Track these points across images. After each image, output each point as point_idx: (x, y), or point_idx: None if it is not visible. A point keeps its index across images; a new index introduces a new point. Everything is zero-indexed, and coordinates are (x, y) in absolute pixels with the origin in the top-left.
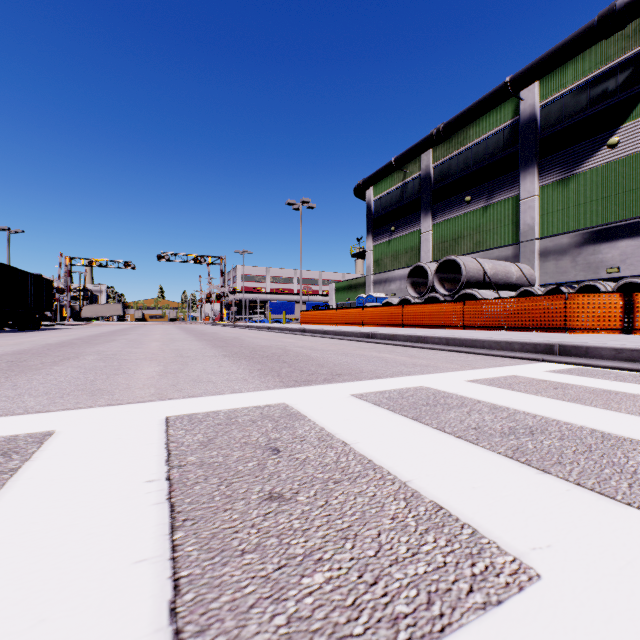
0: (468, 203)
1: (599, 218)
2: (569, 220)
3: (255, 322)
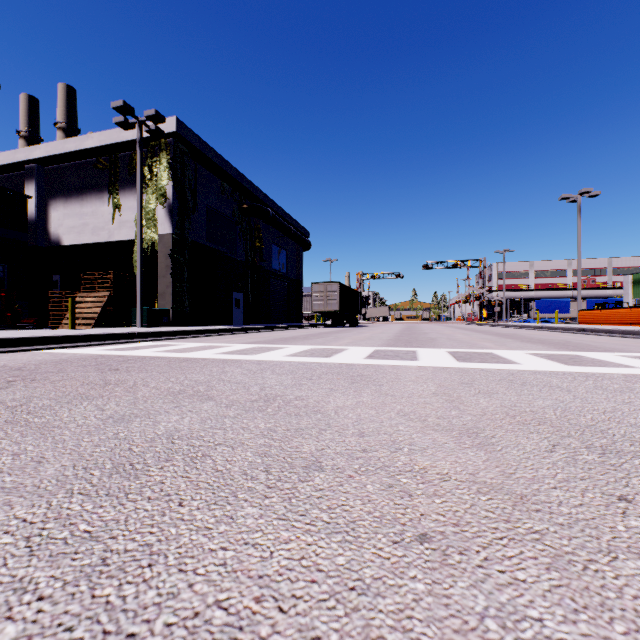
0: None
1: None
2: None
3: (518, 322)
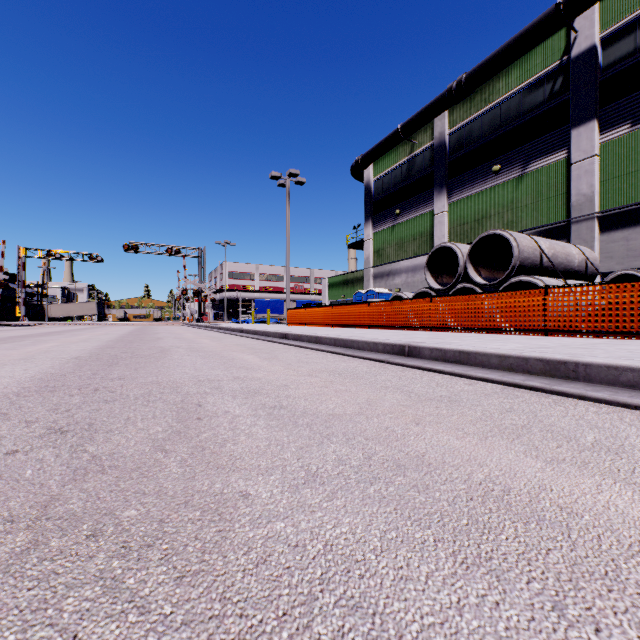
0: (496, 174)
1: None
2: None
3: (237, 322)
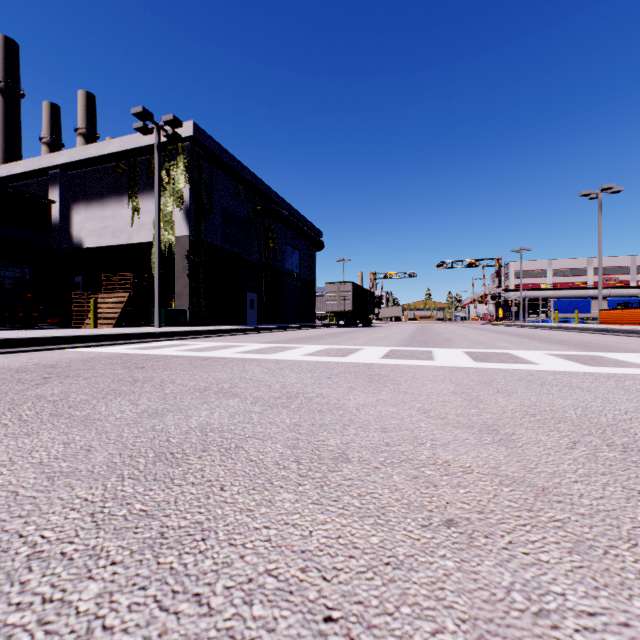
0: None
1: None
2: None
3: (536, 322)
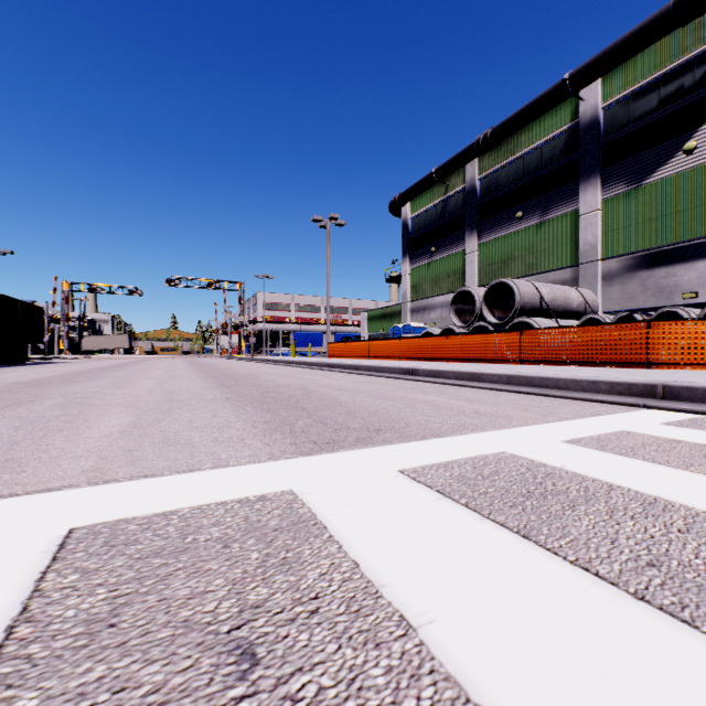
0: (519, 219)
1: (673, 235)
2: (638, 238)
3: (277, 355)
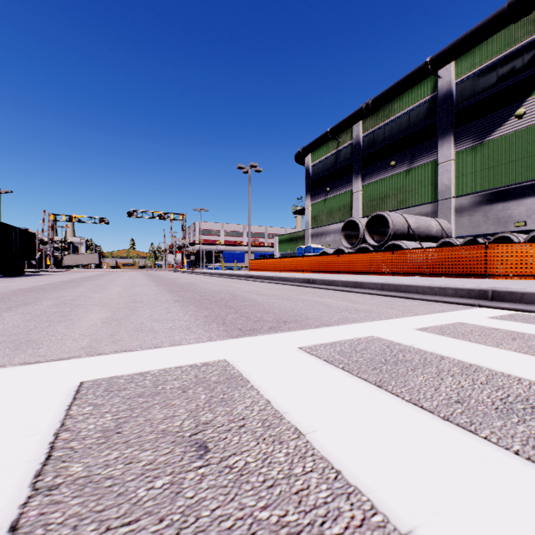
0: (393, 167)
1: (508, 179)
2: (481, 181)
3: (211, 269)
